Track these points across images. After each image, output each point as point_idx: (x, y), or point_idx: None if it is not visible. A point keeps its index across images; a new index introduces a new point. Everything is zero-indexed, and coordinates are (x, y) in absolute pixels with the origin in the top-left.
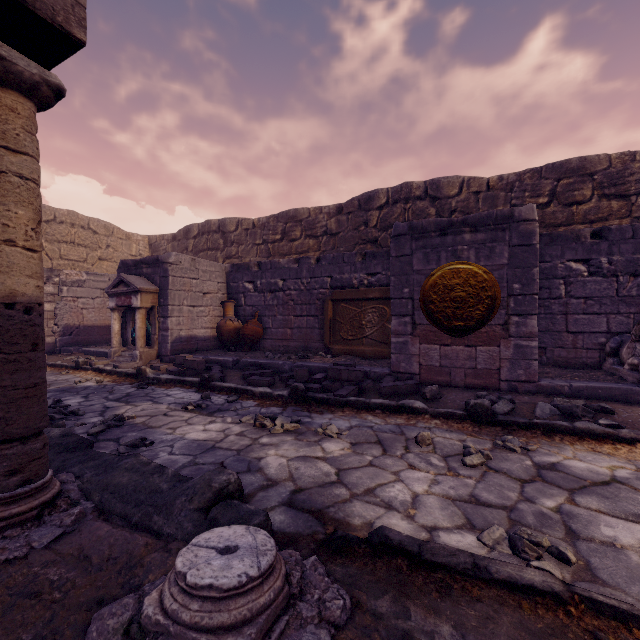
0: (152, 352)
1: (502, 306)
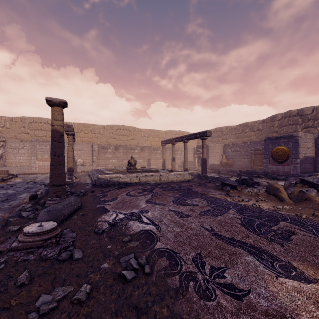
0: None
1: (290, 156)
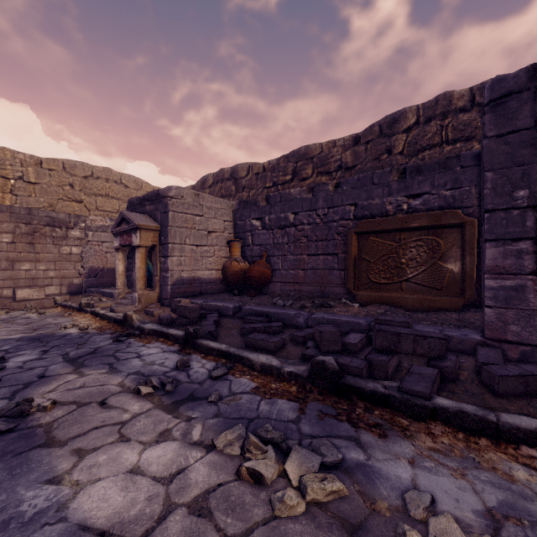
0: (152, 295)
1: None
